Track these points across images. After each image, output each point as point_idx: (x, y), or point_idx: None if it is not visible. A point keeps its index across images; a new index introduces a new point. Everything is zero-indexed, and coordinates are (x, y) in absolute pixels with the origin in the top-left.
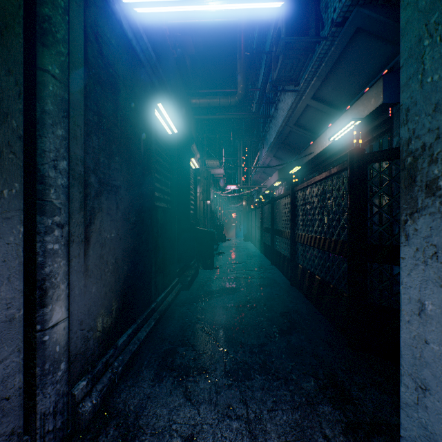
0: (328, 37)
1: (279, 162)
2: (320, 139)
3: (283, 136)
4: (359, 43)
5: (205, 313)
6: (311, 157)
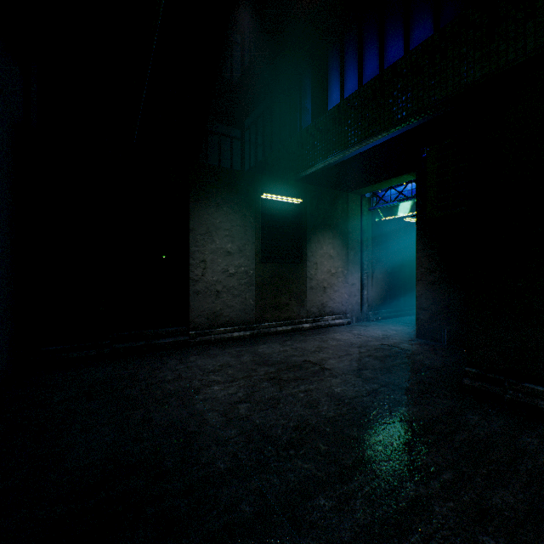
0: None
1: None
2: None
3: None
4: None
5: None
6: None
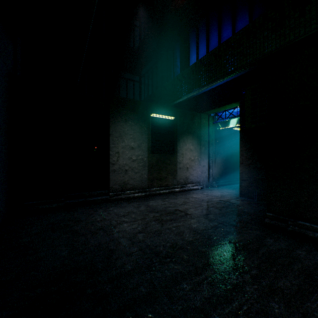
0: None
1: None
2: None
3: None
4: None
5: None
6: None
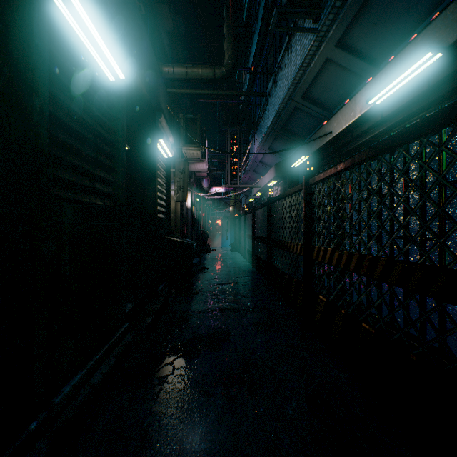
0: None
1: (274, 157)
2: (344, 110)
3: (284, 117)
4: None
5: (164, 410)
6: (327, 141)
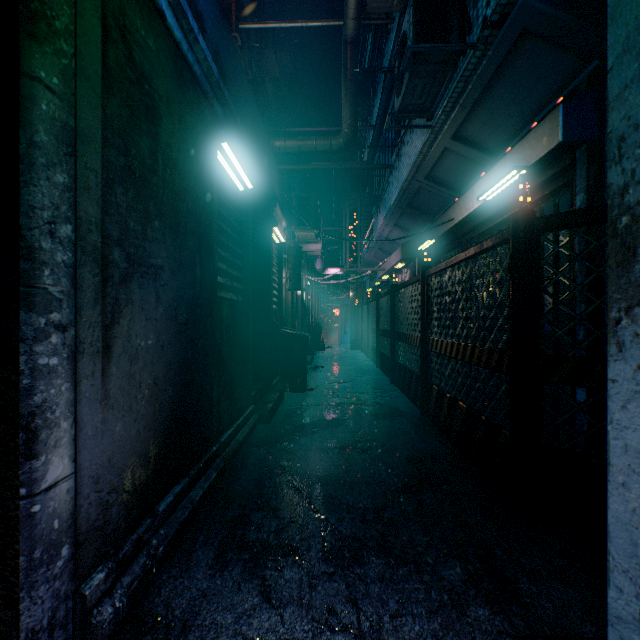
0: (478, 44)
1: (402, 234)
2: (465, 198)
3: (409, 195)
4: (524, 54)
5: (293, 458)
6: (451, 226)
